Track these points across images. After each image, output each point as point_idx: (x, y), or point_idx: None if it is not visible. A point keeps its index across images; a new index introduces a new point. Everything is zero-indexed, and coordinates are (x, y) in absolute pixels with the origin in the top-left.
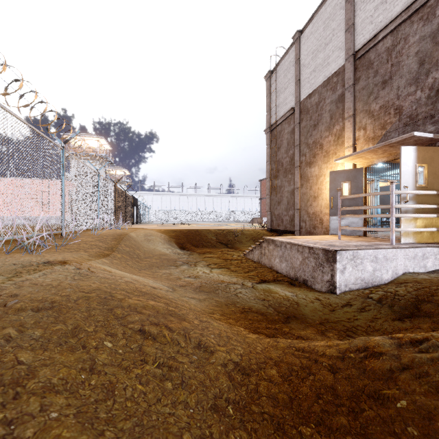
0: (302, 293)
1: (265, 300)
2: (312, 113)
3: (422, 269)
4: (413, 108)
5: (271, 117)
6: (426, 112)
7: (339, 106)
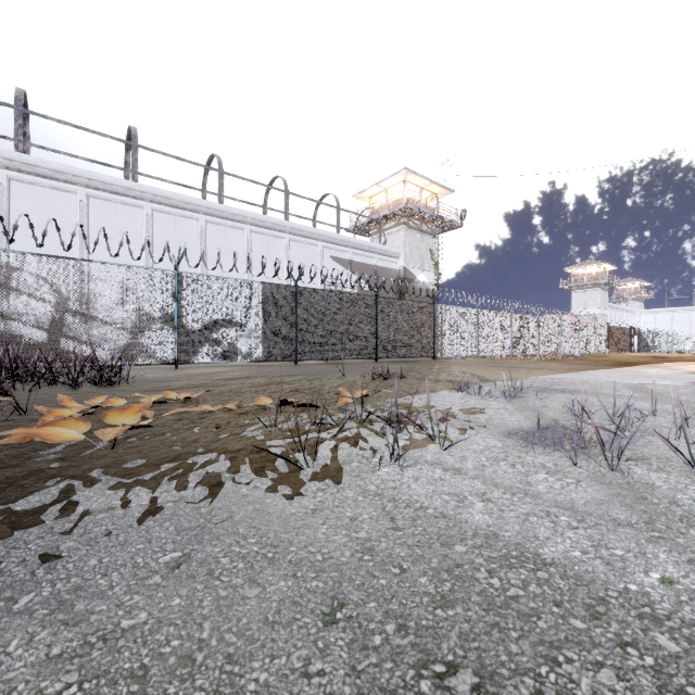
0: None
1: None
2: None
3: None
4: None
5: None
6: None
7: None
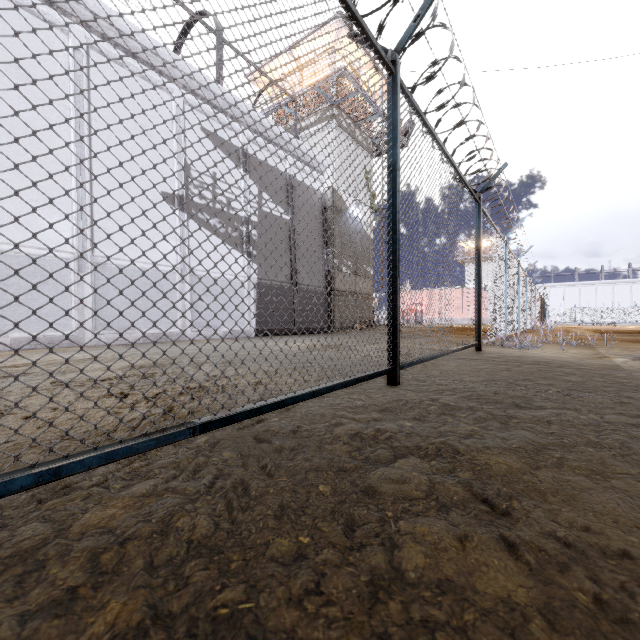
0: None
1: None
2: None
3: None
4: None
5: None
6: None
7: None
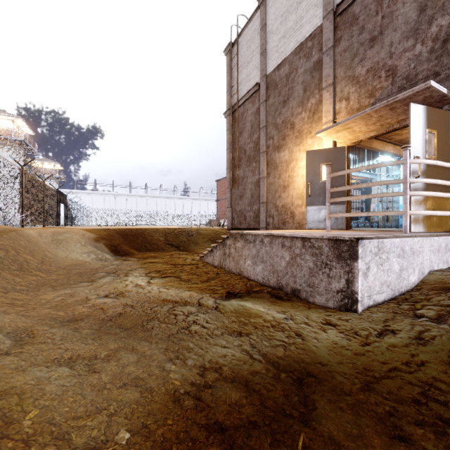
0: (301, 314)
1: (242, 334)
2: (281, 87)
3: (445, 265)
4: (411, 66)
5: (232, 97)
6: (428, 70)
7: (314, 75)
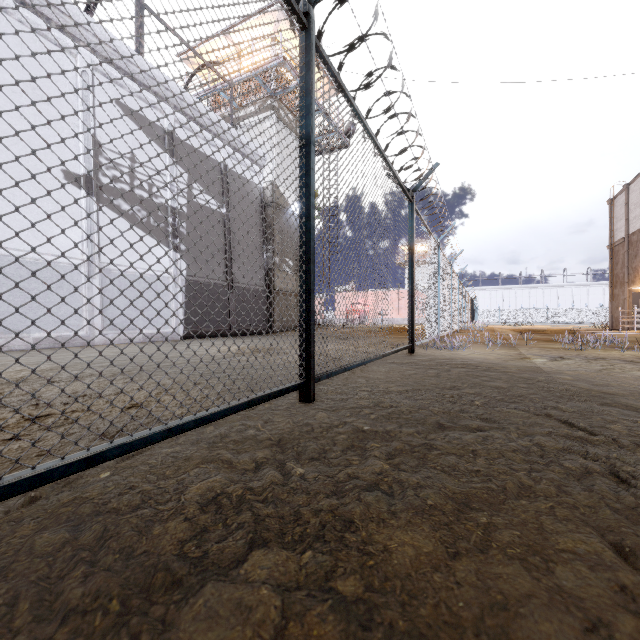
0: None
1: None
2: (634, 247)
3: None
4: None
5: (612, 237)
6: None
7: None
